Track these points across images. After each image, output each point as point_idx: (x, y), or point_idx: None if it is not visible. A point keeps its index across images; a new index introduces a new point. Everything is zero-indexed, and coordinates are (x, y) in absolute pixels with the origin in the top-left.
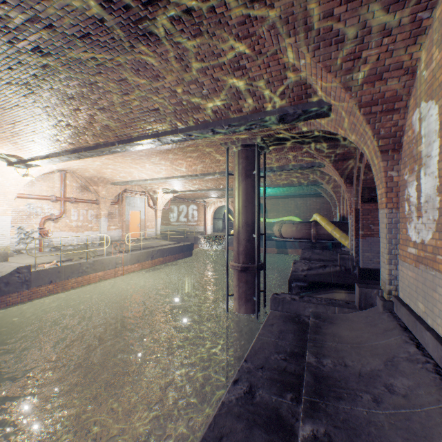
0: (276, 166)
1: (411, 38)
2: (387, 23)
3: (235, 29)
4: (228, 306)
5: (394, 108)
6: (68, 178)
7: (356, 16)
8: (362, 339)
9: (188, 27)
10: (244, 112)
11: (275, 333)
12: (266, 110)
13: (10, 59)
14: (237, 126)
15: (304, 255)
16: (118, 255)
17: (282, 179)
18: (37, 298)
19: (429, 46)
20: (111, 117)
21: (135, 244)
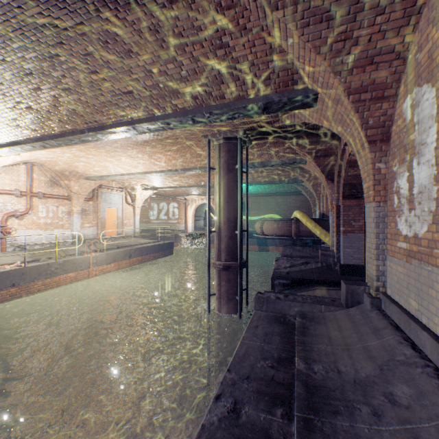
0: (258, 162)
1: (405, 18)
2: None
3: None
4: (209, 307)
5: (383, 96)
6: (35, 171)
7: None
8: (353, 340)
9: None
10: (227, 99)
11: (260, 336)
12: (250, 97)
13: None
14: (219, 115)
15: (286, 252)
16: (92, 254)
17: (264, 176)
18: None
19: (424, 26)
20: (78, 100)
21: (112, 243)
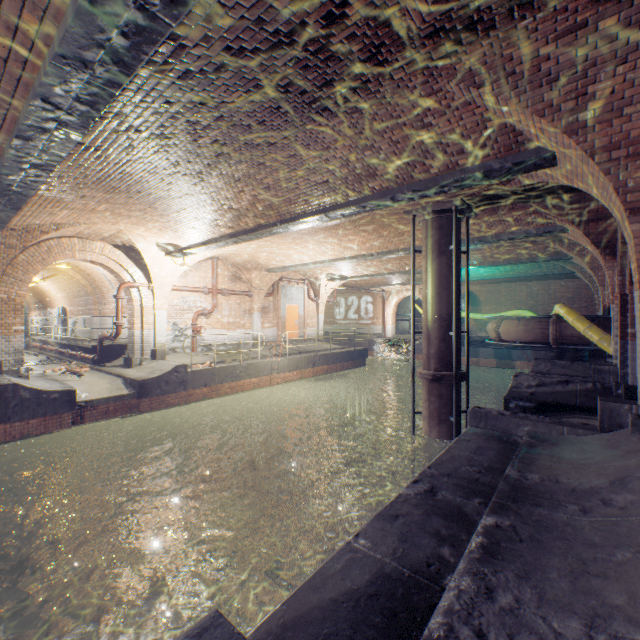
0: (487, 236)
1: None
2: (619, 50)
3: (416, 90)
4: (414, 427)
5: None
6: (219, 266)
7: (570, 50)
8: (592, 461)
9: (363, 97)
10: (433, 174)
11: (470, 448)
12: (461, 167)
13: (190, 154)
14: (423, 191)
15: (538, 369)
16: (274, 358)
17: (501, 254)
18: (193, 401)
19: None
20: (275, 196)
21: (293, 347)
